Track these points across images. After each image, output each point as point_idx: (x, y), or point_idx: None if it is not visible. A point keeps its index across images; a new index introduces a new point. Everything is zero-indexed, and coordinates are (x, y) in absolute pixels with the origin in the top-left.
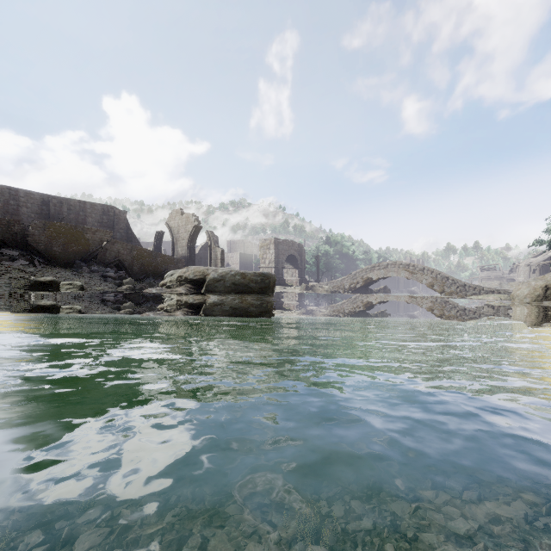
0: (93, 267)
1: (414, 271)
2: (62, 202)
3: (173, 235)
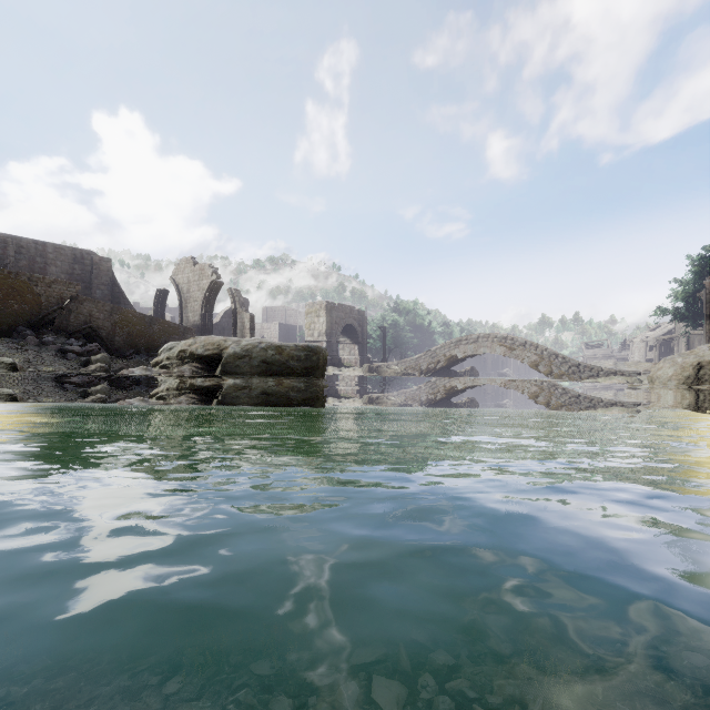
0: (45, 336)
1: (513, 346)
2: (6, 242)
3: (181, 295)
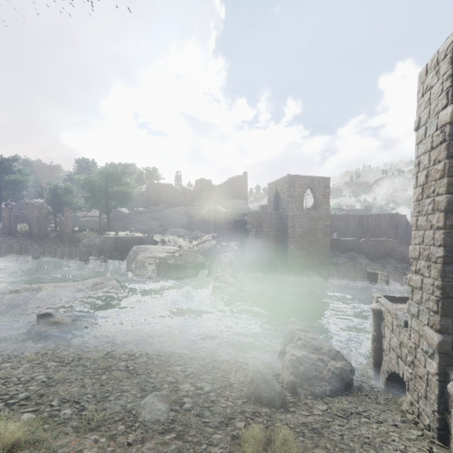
0: (389, 261)
1: None
2: (368, 217)
3: None
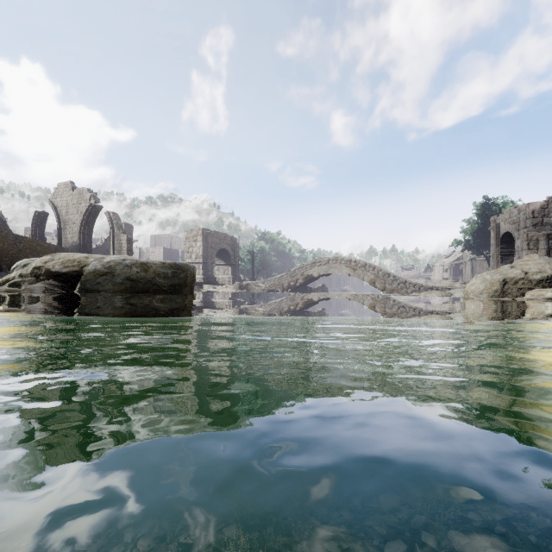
0: None
1: (356, 267)
2: None
3: (60, 217)
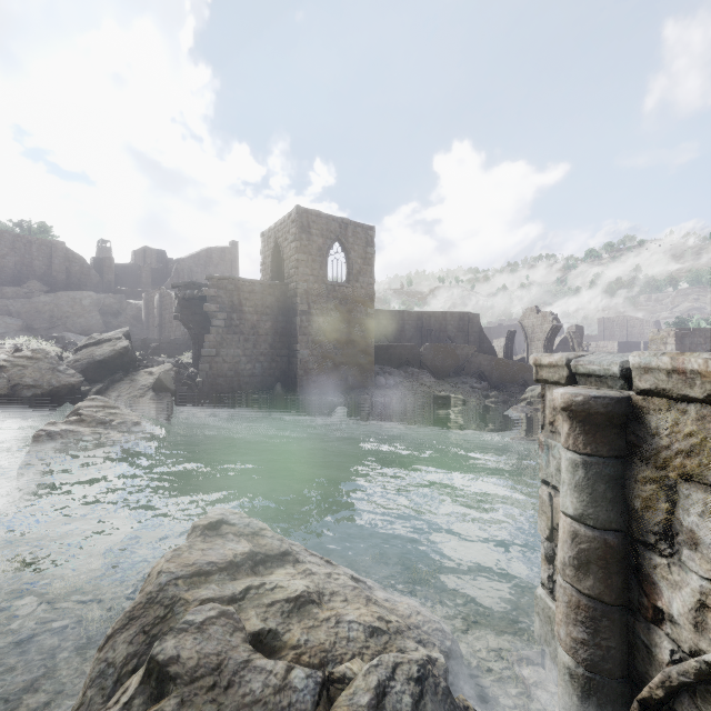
0: (463, 379)
1: None
2: (430, 316)
3: (526, 335)
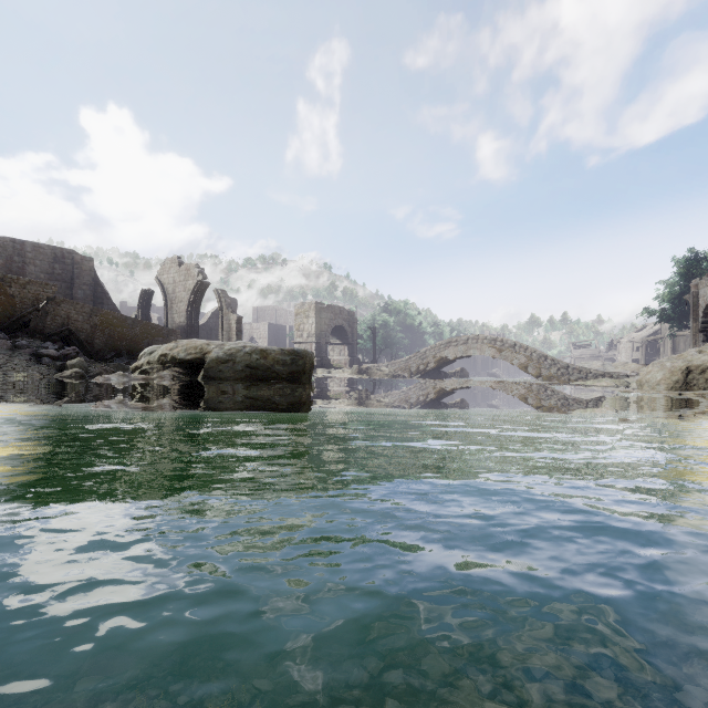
0: (19, 340)
1: (503, 348)
2: None
3: (166, 295)
